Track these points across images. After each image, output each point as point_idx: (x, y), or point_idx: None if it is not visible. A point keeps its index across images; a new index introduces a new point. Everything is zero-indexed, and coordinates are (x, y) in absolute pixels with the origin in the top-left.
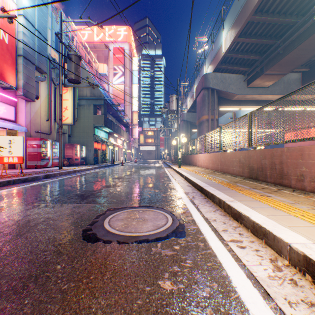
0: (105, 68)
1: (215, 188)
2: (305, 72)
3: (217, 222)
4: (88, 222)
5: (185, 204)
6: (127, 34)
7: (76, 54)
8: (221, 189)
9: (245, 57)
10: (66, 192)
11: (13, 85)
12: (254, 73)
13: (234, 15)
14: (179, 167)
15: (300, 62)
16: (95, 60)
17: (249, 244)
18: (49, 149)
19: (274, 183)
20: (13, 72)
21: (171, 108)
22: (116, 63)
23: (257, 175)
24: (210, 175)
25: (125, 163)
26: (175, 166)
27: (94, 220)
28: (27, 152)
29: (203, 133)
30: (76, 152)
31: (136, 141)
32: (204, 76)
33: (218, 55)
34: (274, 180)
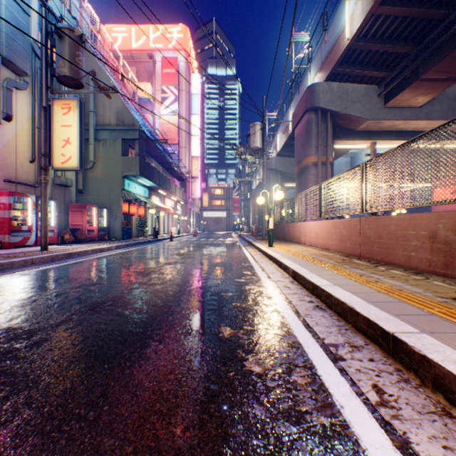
0: (148, 90)
1: None
2: None
3: None
4: None
5: None
6: (183, 38)
7: (71, 28)
8: None
9: (387, 48)
10: None
11: None
12: (400, 80)
13: None
14: (270, 246)
15: None
16: (133, 78)
17: None
18: (31, 212)
19: None
20: None
21: (252, 144)
22: (165, 82)
23: None
24: (355, 270)
25: (177, 237)
26: (262, 243)
27: None
28: None
29: (307, 186)
30: (90, 219)
31: (197, 203)
32: (310, 88)
33: (336, 49)
34: None
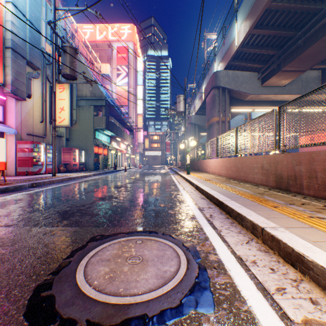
0: (108, 68)
1: (239, 203)
2: (325, 69)
3: (260, 267)
4: (53, 267)
5: (202, 227)
6: (131, 33)
7: (71, 46)
8: (249, 206)
9: (261, 52)
10: (46, 207)
11: None
12: (270, 70)
13: (249, 4)
14: (187, 174)
15: (323, 57)
16: (98, 60)
17: None
18: (43, 153)
19: (315, 197)
20: None
21: (178, 109)
22: (119, 63)
23: (287, 185)
24: (226, 184)
25: (128, 169)
26: (183, 172)
27: (63, 262)
28: (17, 157)
29: (213, 136)
30: (74, 157)
31: (141, 146)
32: (214, 74)
33: (230, 51)
34: (314, 192)
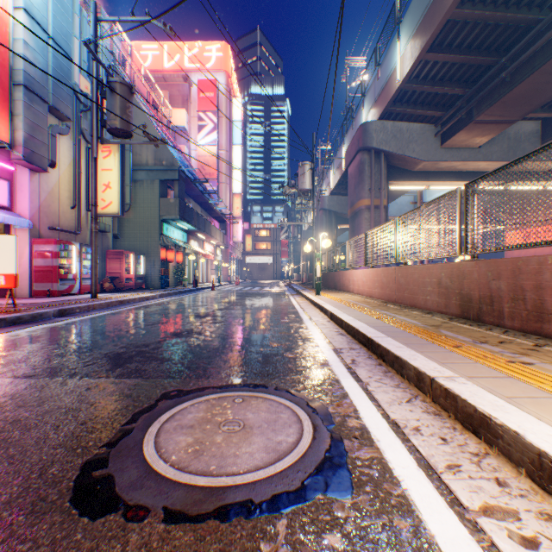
0: (183, 117)
1: (399, 341)
2: (548, 118)
3: (425, 436)
4: (106, 437)
5: (338, 378)
6: (223, 56)
7: (123, 81)
8: (414, 345)
9: (439, 90)
10: (86, 349)
11: (3, 140)
12: (455, 121)
13: (419, 11)
14: (317, 294)
15: (544, 99)
16: (166, 103)
17: (543, 528)
18: (76, 260)
19: (522, 331)
20: (3, 114)
21: (301, 185)
22: (203, 107)
23: (479, 313)
24: (381, 312)
25: (218, 286)
26: (310, 291)
27: (122, 430)
28: (32, 266)
29: (359, 231)
30: (128, 266)
31: (239, 247)
32: (362, 127)
33: (388, 88)
34: (521, 323)
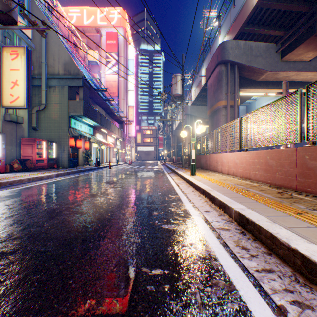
0: (96, 55)
1: None
2: None
3: None
4: None
5: None
6: (122, 18)
7: None
8: None
9: (289, 7)
10: None
11: None
12: (296, 37)
13: None
14: (192, 175)
15: None
16: (85, 47)
17: None
18: None
19: None
20: None
21: (174, 91)
22: (109, 50)
23: None
24: None
25: (116, 165)
26: (183, 171)
27: None
28: None
29: (218, 125)
30: (40, 150)
31: (133, 140)
32: (221, 45)
33: (244, 10)
34: None
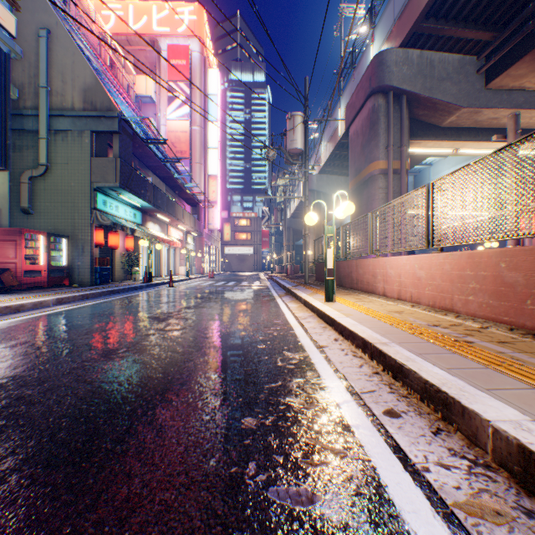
0: (150, 85)
1: None
2: None
3: None
4: None
5: None
6: (197, 20)
7: None
8: None
9: None
10: None
11: None
12: (516, 42)
13: None
14: (328, 300)
15: None
16: (131, 70)
17: None
18: None
19: None
20: None
21: (290, 144)
22: (173, 76)
23: None
24: None
25: (184, 279)
26: (308, 291)
27: None
28: None
29: (371, 205)
30: (32, 252)
31: (216, 236)
32: (377, 58)
33: None
34: None
